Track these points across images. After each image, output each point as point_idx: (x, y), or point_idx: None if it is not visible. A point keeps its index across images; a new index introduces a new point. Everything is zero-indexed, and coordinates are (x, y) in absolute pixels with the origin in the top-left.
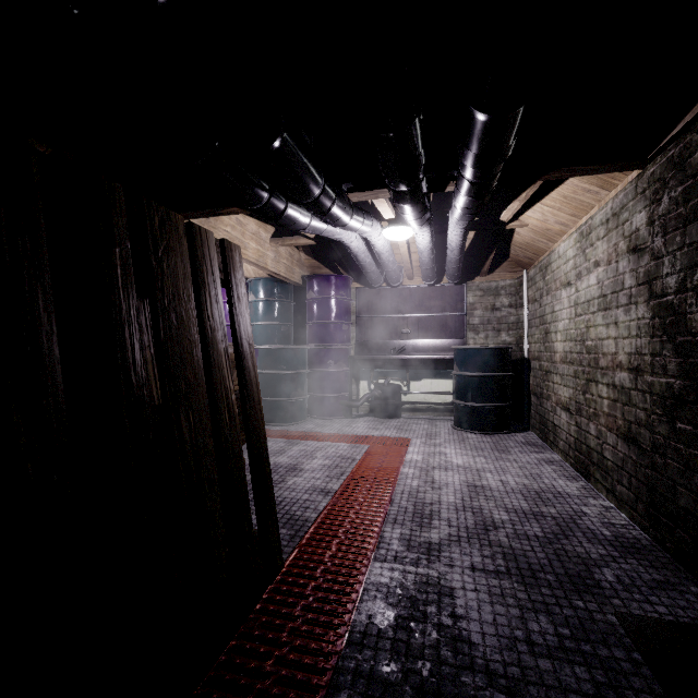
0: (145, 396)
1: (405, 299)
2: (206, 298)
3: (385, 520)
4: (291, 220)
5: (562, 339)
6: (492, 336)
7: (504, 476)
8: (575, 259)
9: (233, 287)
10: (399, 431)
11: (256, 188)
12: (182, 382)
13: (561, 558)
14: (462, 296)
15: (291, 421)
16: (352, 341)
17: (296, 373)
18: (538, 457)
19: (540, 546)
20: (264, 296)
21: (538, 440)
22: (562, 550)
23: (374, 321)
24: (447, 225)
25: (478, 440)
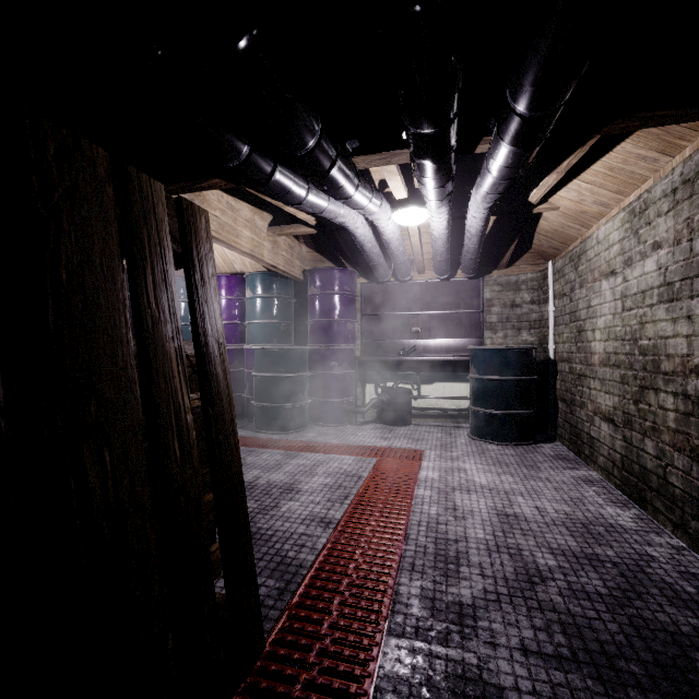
0: (3, 431)
1: (415, 295)
2: (146, 275)
3: (400, 566)
4: (282, 189)
5: (602, 338)
6: (511, 335)
7: (539, 500)
8: (622, 242)
9: (195, 264)
10: (410, 441)
11: (230, 134)
12: (91, 401)
13: (641, 633)
14: (479, 291)
15: (291, 429)
16: (358, 341)
17: (295, 376)
18: (573, 475)
19: (608, 612)
20: (262, 292)
21: (568, 452)
22: (639, 618)
23: (381, 319)
24: (466, 208)
25: (500, 452)
